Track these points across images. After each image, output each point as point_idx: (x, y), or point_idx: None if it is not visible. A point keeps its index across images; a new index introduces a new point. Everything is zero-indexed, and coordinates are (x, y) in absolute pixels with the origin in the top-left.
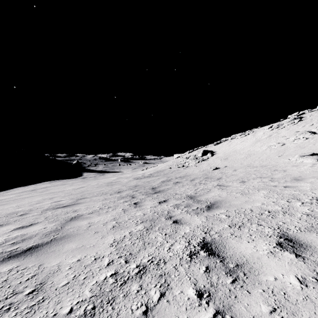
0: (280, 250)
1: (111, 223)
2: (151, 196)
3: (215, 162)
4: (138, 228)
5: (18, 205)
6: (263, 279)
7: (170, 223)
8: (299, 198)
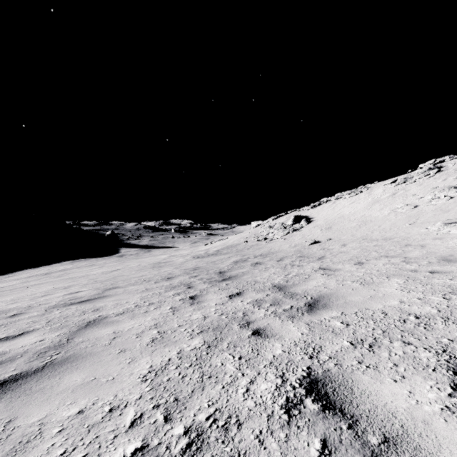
0: None
1: (149, 333)
2: (218, 284)
3: (313, 233)
4: (193, 344)
5: (14, 299)
6: None
7: (247, 336)
8: None
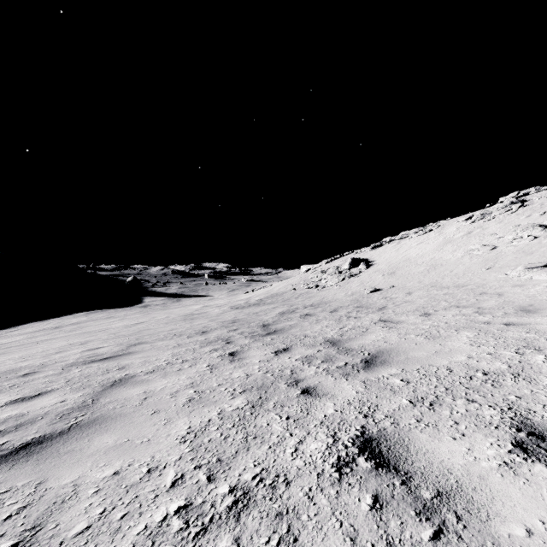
0: (525, 460)
1: (185, 392)
2: (261, 339)
3: (374, 279)
4: (235, 404)
5: (24, 356)
6: (500, 532)
7: (296, 395)
8: (539, 347)
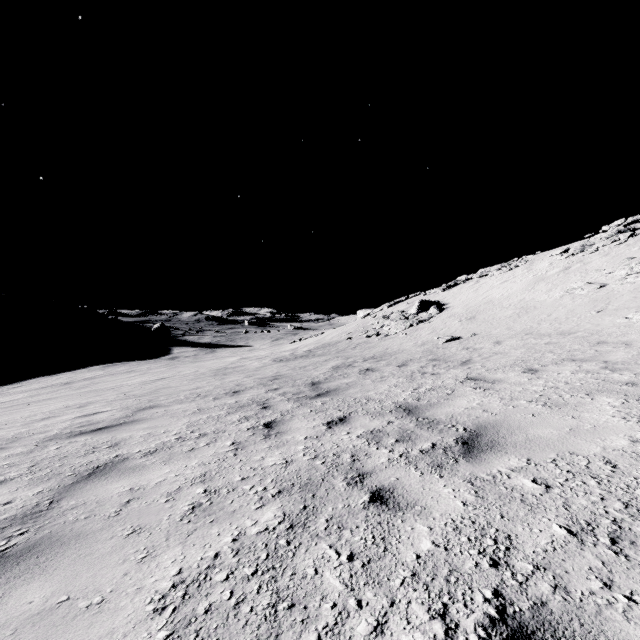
0: None
1: (189, 492)
2: (309, 403)
3: (449, 326)
4: (263, 521)
5: (1, 424)
6: None
7: (361, 504)
8: None
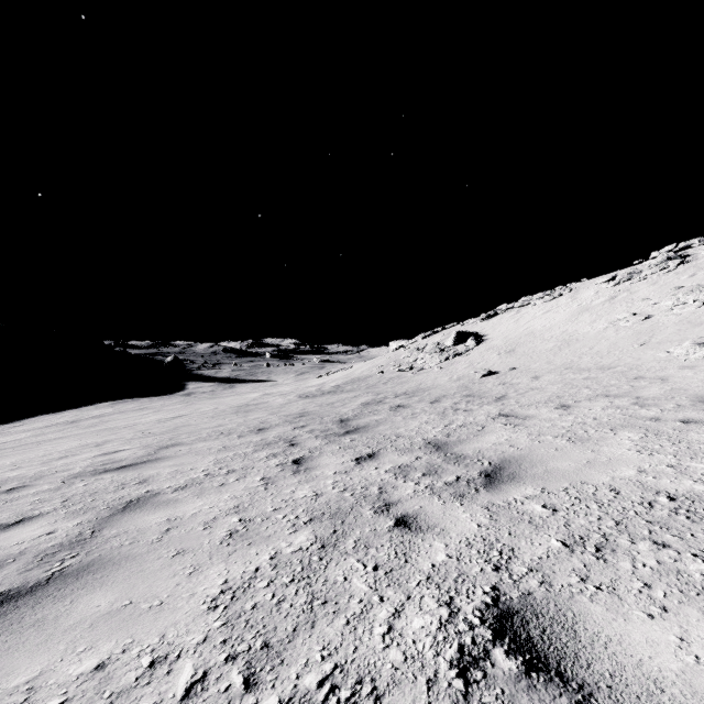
0: None
1: (225, 521)
2: (338, 440)
3: (487, 359)
4: (297, 543)
5: (17, 463)
6: None
7: (387, 528)
8: None
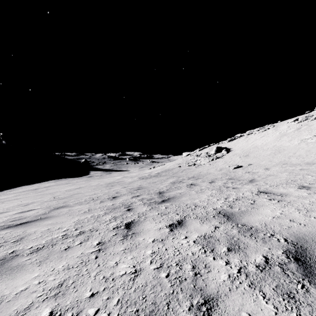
0: None
1: (35, 315)
2: (157, 207)
3: (234, 160)
4: None
5: None
6: None
7: None
8: None
